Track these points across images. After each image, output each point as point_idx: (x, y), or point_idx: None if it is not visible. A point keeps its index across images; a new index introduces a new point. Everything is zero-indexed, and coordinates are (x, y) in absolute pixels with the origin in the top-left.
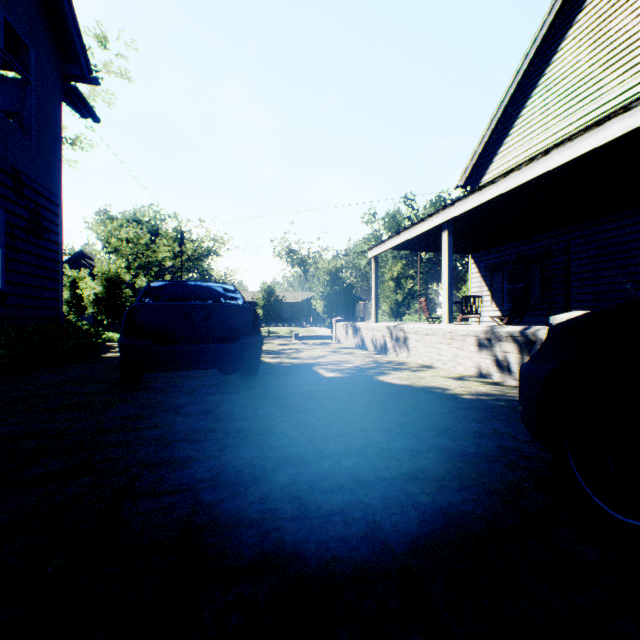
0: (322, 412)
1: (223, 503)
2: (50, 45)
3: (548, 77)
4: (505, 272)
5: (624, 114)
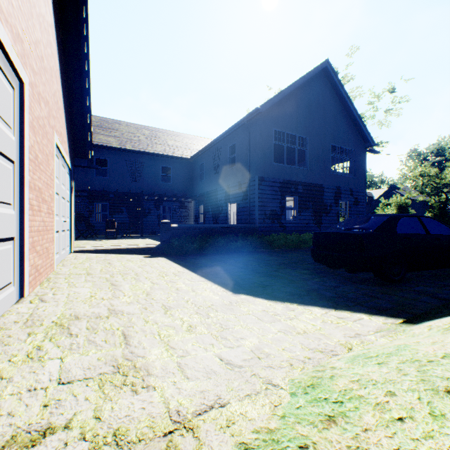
0: None
1: None
2: (360, 143)
3: None
4: None
5: None
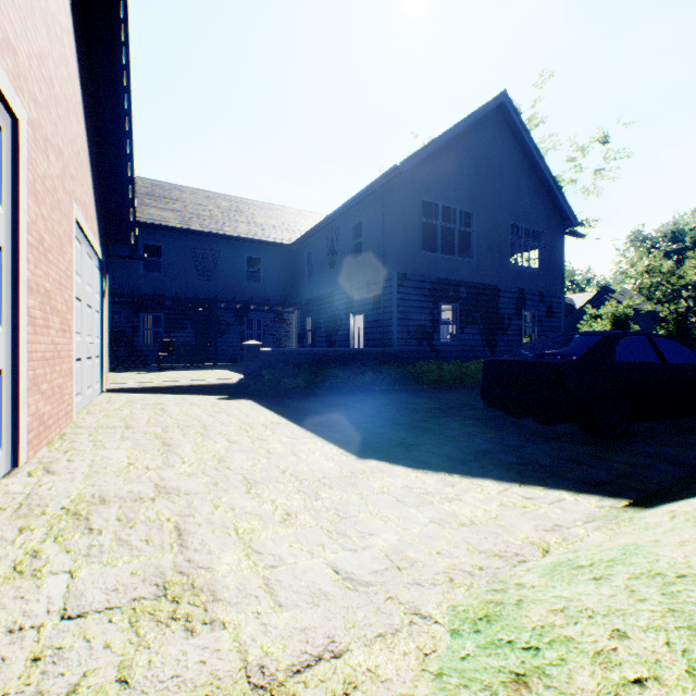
0: None
1: None
2: (555, 221)
3: None
4: None
5: None
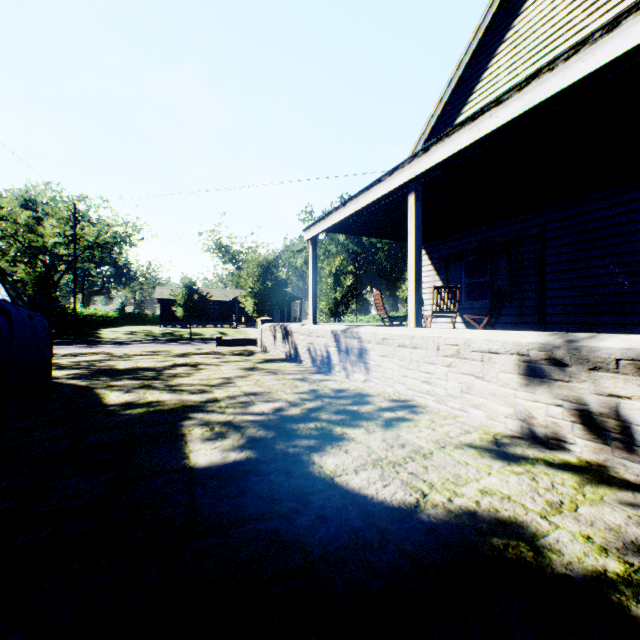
0: None
1: None
2: None
3: (517, 30)
4: (464, 264)
5: None
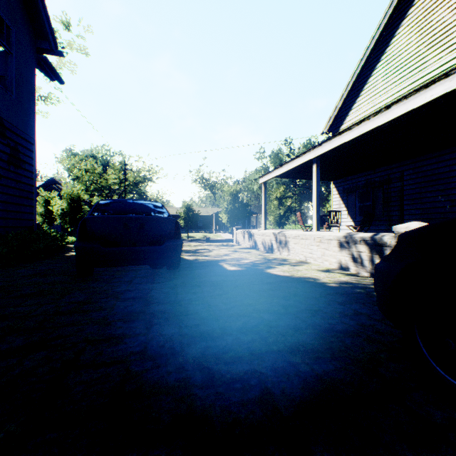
0: (226, 297)
1: (148, 373)
2: (26, 26)
3: (388, 54)
4: (357, 194)
5: (445, 79)
